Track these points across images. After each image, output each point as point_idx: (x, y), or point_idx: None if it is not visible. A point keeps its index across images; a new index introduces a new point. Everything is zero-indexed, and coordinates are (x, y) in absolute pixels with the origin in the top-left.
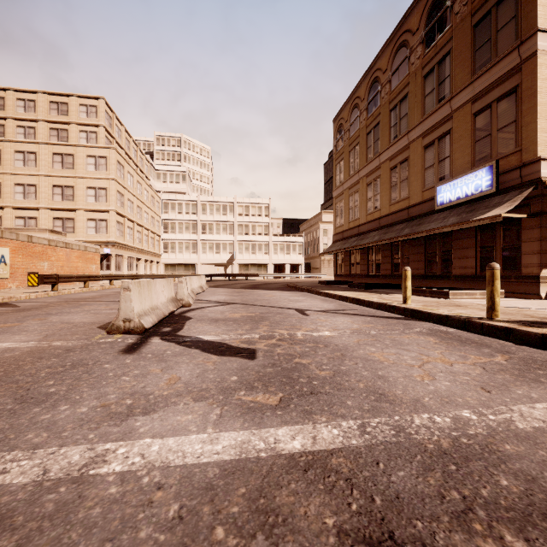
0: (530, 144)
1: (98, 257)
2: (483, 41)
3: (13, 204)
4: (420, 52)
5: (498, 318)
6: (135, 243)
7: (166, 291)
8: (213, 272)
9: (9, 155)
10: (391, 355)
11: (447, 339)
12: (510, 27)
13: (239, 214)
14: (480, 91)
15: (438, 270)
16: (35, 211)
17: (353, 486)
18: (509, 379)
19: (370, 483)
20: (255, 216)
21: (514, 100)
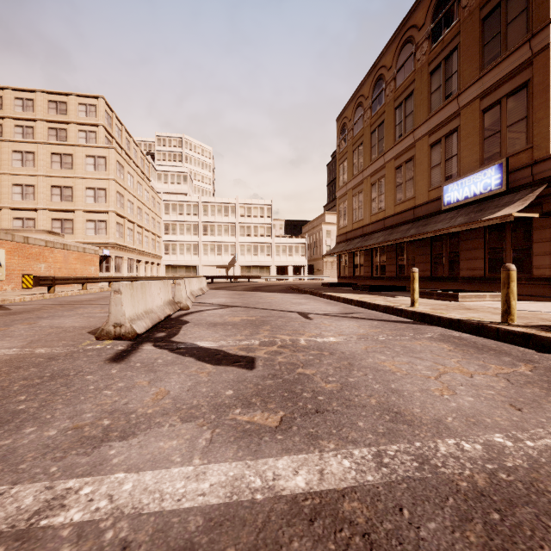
0: (542, 140)
1: (97, 259)
2: (492, 35)
3: (11, 205)
4: (426, 48)
5: (514, 322)
6: (135, 244)
7: (162, 293)
8: (214, 274)
9: (7, 155)
10: (403, 365)
11: (462, 346)
12: (521, 20)
13: (241, 215)
14: (489, 86)
15: (445, 272)
16: (33, 212)
17: (372, 546)
18: (540, 394)
19: (394, 540)
20: (258, 217)
21: (524, 95)
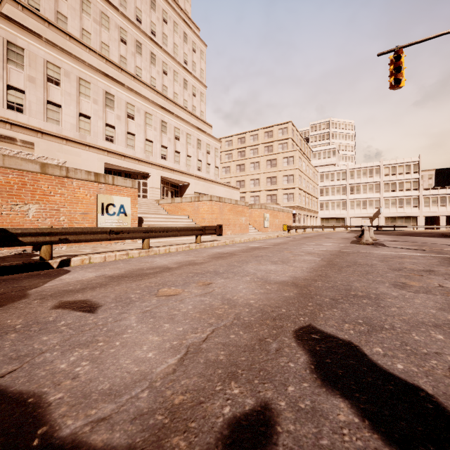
0: None
1: (292, 216)
2: None
3: (249, 190)
4: None
5: None
6: (306, 205)
7: None
8: (360, 224)
9: (248, 166)
10: None
11: None
12: None
13: (385, 174)
14: None
15: None
16: (258, 192)
17: None
18: None
19: None
20: (403, 174)
21: None
